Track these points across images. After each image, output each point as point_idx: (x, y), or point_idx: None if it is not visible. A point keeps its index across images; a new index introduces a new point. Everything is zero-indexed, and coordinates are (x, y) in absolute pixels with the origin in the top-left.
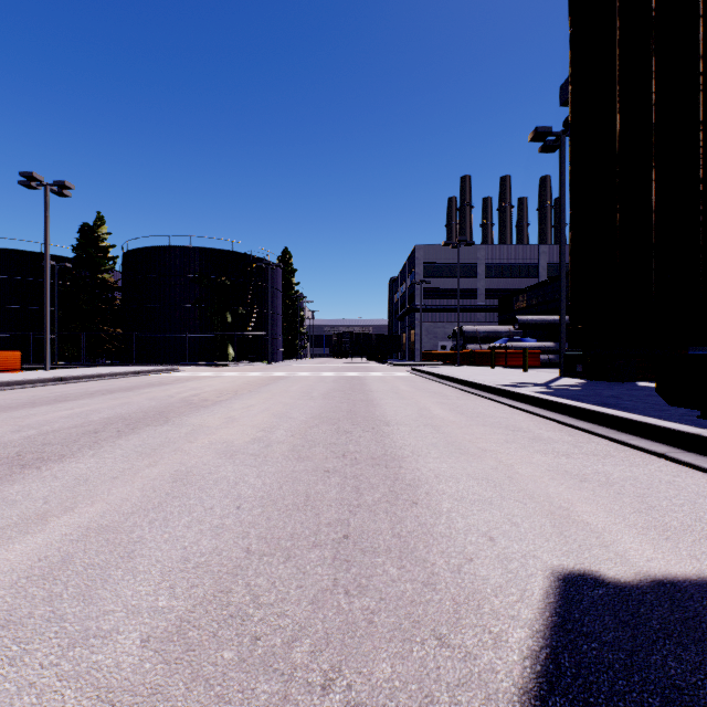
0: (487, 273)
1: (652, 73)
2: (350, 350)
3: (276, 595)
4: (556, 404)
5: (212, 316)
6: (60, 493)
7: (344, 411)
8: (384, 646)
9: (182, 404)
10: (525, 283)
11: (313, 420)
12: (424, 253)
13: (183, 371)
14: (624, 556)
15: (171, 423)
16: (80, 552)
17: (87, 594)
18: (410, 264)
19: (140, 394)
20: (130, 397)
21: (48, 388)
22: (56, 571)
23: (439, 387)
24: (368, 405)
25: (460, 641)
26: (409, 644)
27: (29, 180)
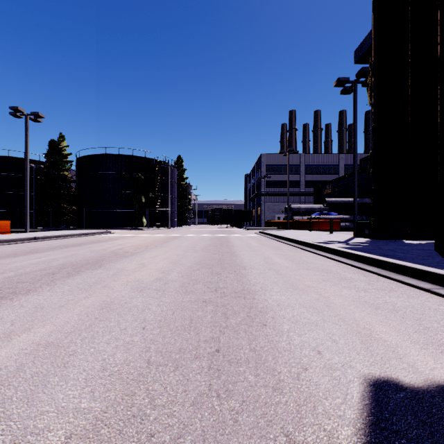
0: (306, 171)
1: (437, 22)
2: (220, 220)
3: (167, 398)
4: (354, 255)
5: (133, 198)
6: (23, 317)
7: (216, 259)
8: (246, 442)
9: (111, 255)
10: (330, 177)
11: (195, 265)
12: (266, 158)
13: (114, 233)
14: (414, 366)
15: (103, 268)
16: (30, 363)
17: (30, 397)
18: (257, 165)
19: (85, 248)
20: (78, 250)
21: (26, 244)
22: (11, 378)
23: (276, 243)
24: (231, 256)
25: (302, 437)
26: (265, 440)
27: (15, 112)
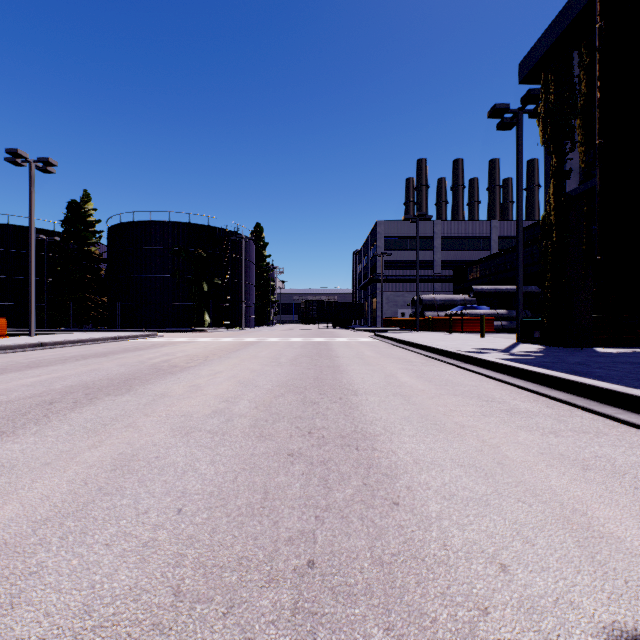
0: (443, 246)
1: None
2: (317, 317)
3: None
4: (525, 372)
5: (190, 285)
6: None
7: (310, 378)
8: None
9: (151, 371)
10: (478, 255)
11: (279, 388)
12: (385, 228)
13: (161, 337)
14: None
15: (133, 392)
16: None
17: None
18: (372, 238)
19: (113, 360)
20: (102, 363)
21: (26, 353)
22: None
23: (402, 352)
24: (335, 372)
25: None
26: None
27: (14, 157)
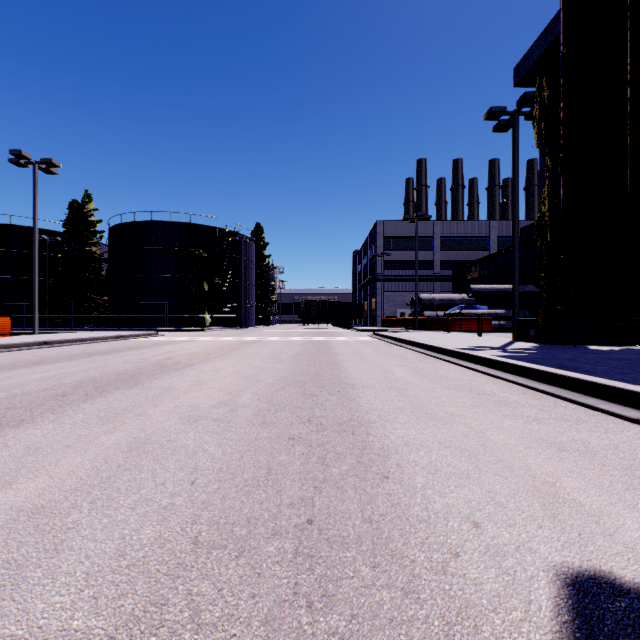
0: (442, 246)
1: None
2: (317, 317)
3: (222, 610)
4: (516, 367)
5: (190, 285)
6: (4, 464)
7: (310, 374)
8: None
9: (155, 367)
10: (477, 255)
11: (280, 383)
12: (385, 228)
13: (163, 336)
14: (635, 549)
15: (141, 386)
16: None
17: None
18: (371, 238)
19: (117, 357)
20: (107, 360)
21: (32, 351)
22: None
23: (400, 350)
24: (334, 368)
25: None
26: None
27: (18, 158)
